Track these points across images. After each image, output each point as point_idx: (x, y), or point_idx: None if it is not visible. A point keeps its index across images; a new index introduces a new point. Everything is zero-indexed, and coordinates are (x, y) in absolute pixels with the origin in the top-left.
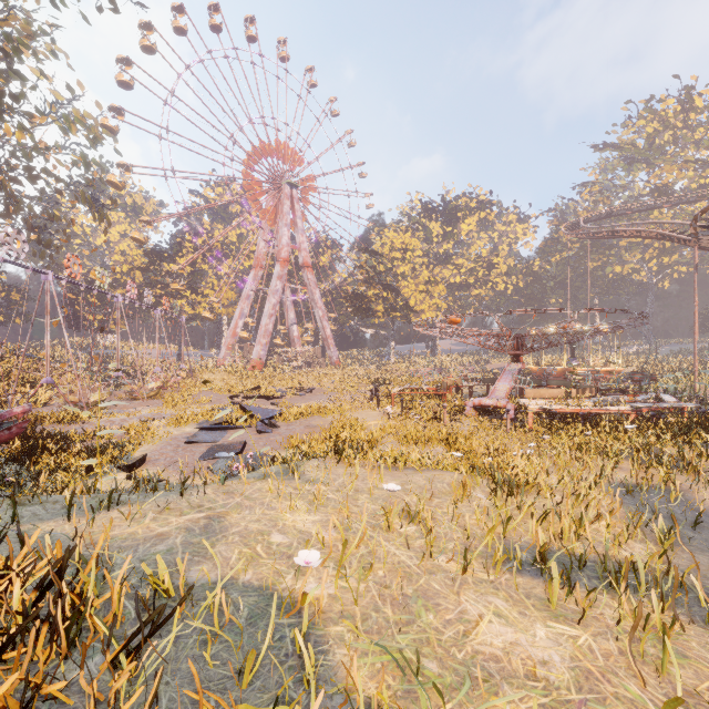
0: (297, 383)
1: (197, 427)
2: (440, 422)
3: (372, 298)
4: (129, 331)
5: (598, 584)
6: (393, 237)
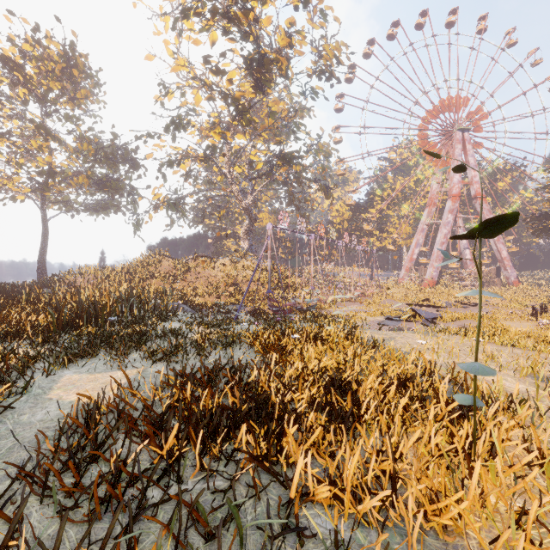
0: (464, 299)
1: (384, 318)
2: None
3: None
4: (345, 262)
5: None
6: None
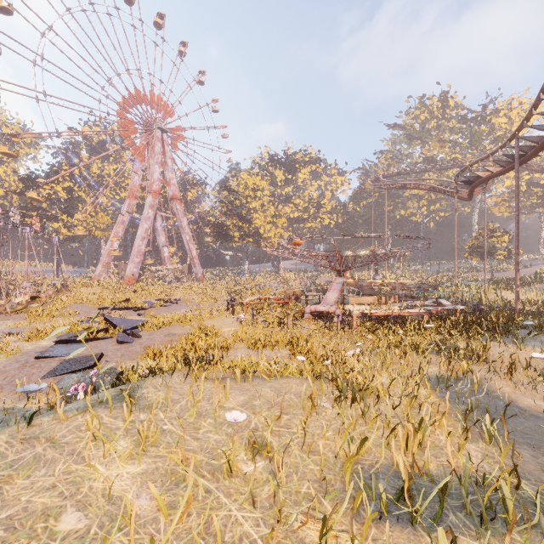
0: (165, 296)
1: (55, 340)
2: (284, 327)
3: (230, 226)
4: None
5: (465, 519)
6: (247, 179)
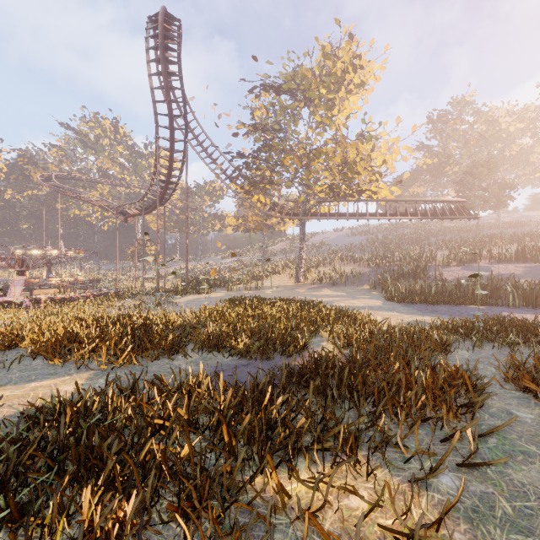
0: None
1: None
2: None
3: None
4: None
5: None
6: None
